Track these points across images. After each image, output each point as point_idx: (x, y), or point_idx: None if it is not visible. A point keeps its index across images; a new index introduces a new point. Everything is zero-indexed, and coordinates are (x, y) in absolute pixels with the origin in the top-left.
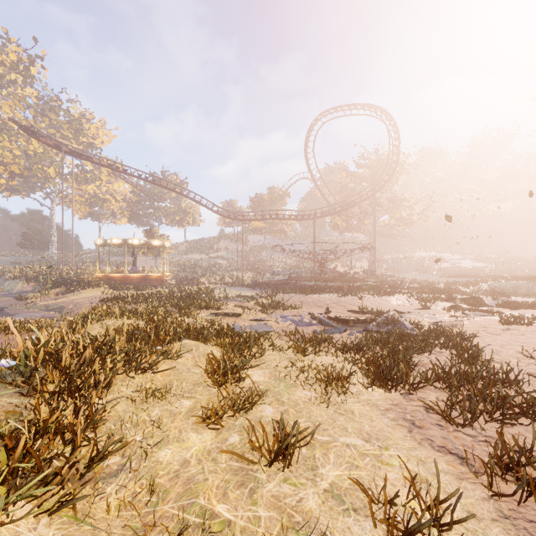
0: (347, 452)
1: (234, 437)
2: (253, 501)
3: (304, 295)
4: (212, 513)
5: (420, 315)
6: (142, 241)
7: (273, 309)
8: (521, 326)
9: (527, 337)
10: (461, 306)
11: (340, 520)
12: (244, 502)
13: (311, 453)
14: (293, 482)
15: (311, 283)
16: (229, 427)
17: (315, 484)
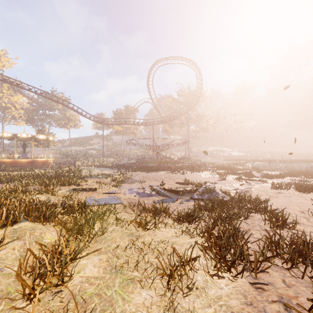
0: None
1: None
2: None
3: (146, 172)
4: None
5: (223, 184)
6: (30, 135)
7: (124, 183)
8: (284, 190)
9: (294, 198)
10: (243, 178)
11: None
12: None
13: None
14: None
15: (151, 164)
16: None
17: None
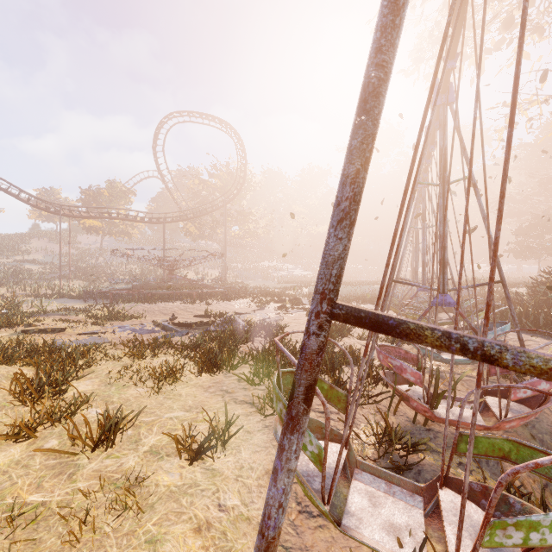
0: (169, 423)
1: (52, 442)
2: (72, 481)
3: (150, 303)
4: (23, 505)
5: (255, 314)
6: None
7: (110, 321)
8: None
9: None
10: (286, 306)
11: (155, 465)
12: (63, 485)
13: (137, 432)
14: (116, 456)
15: (159, 291)
16: (46, 436)
17: (137, 451)
